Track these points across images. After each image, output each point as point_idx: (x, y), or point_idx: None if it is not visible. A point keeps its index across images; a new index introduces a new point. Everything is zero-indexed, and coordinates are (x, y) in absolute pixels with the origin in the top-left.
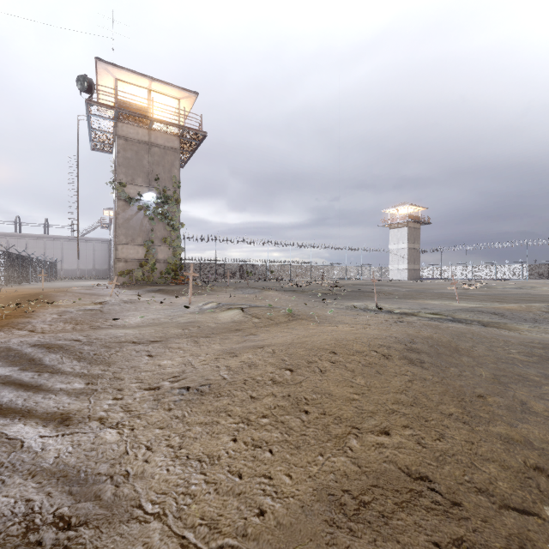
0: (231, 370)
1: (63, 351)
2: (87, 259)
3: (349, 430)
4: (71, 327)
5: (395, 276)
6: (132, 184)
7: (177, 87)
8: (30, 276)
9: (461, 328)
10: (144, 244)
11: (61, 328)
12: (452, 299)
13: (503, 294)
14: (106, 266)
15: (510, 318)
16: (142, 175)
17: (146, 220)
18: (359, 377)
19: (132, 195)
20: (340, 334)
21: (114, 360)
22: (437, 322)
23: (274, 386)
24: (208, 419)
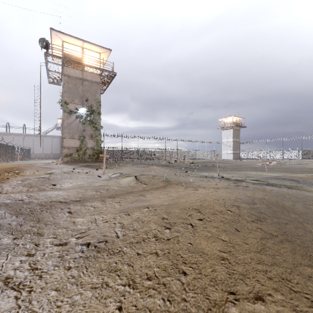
0: (123, 227)
1: (7, 209)
2: (48, 147)
3: (226, 296)
4: (26, 189)
5: (226, 157)
6: (72, 103)
7: (98, 46)
8: (13, 157)
9: (280, 191)
10: (79, 138)
11: (19, 190)
12: (262, 171)
13: (291, 168)
14: (59, 151)
15: (303, 183)
16: (78, 98)
17: (80, 124)
18: (224, 235)
19: (72, 109)
20: (202, 197)
21: (43, 215)
22: (258, 185)
23: (156, 243)
24: (99, 280)
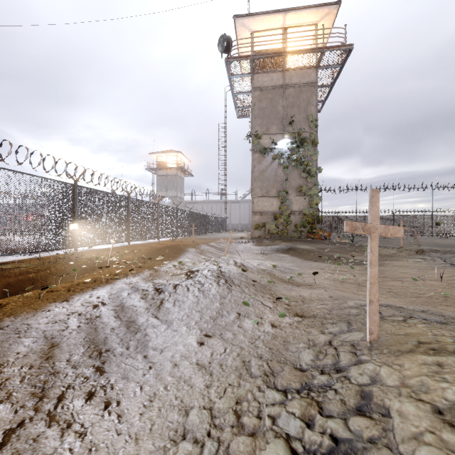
0: None
1: None
2: (245, 216)
3: None
4: None
5: None
6: (266, 133)
7: (313, 7)
8: (206, 229)
9: None
10: (278, 195)
11: None
12: None
13: None
14: None
15: None
16: (276, 122)
17: (280, 169)
18: None
19: (266, 145)
20: None
21: None
22: None
23: None
24: None
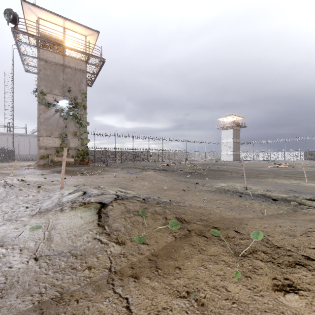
0: None
1: None
2: (35, 148)
3: None
4: None
5: (225, 158)
6: (51, 93)
7: (83, 26)
8: None
9: None
10: (60, 136)
11: None
12: (292, 178)
13: None
14: None
15: None
16: (58, 87)
17: (61, 119)
18: None
19: (51, 101)
20: None
21: None
22: None
23: None
24: None
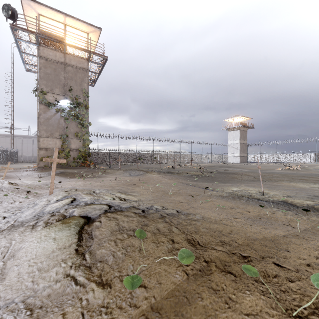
0: None
1: None
2: None
3: None
4: None
5: (232, 160)
6: (51, 92)
7: (85, 23)
8: None
9: None
10: (60, 137)
11: None
12: (309, 181)
13: None
14: None
15: None
16: (59, 86)
17: (62, 119)
18: None
19: (51, 101)
20: None
21: None
22: None
23: None
24: None
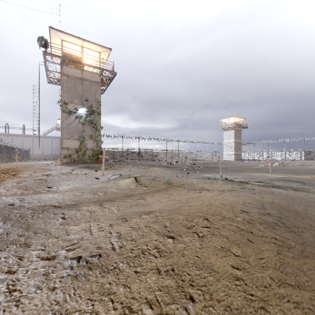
0: (120, 237)
1: None
2: (48, 148)
3: None
4: (21, 192)
5: (227, 158)
6: (71, 103)
7: (98, 45)
8: (12, 158)
9: (289, 194)
10: (79, 139)
11: (13, 193)
12: (266, 172)
13: (294, 169)
14: (59, 152)
15: (310, 185)
16: (78, 97)
17: (80, 124)
18: (235, 248)
19: (71, 109)
20: (207, 201)
21: (34, 222)
22: (263, 187)
23: (157, 258)
24: (87, 308)
